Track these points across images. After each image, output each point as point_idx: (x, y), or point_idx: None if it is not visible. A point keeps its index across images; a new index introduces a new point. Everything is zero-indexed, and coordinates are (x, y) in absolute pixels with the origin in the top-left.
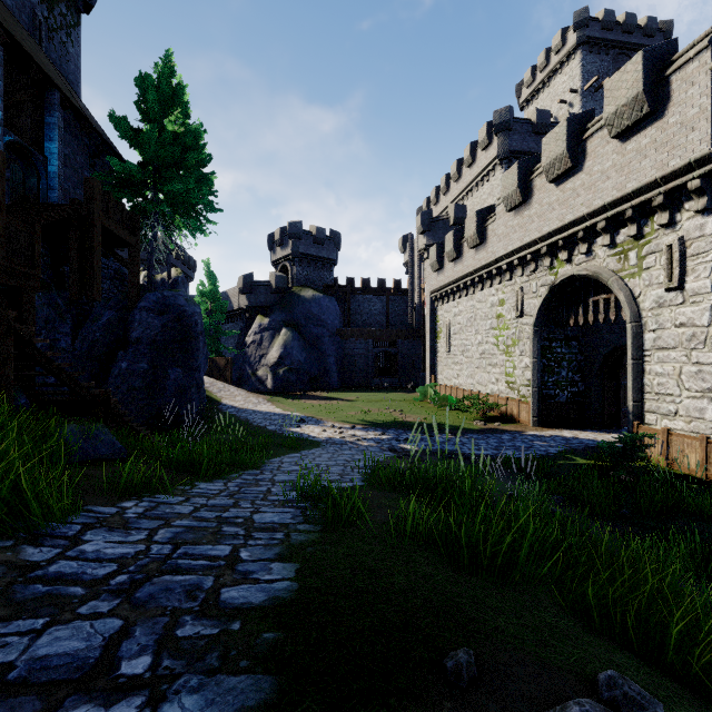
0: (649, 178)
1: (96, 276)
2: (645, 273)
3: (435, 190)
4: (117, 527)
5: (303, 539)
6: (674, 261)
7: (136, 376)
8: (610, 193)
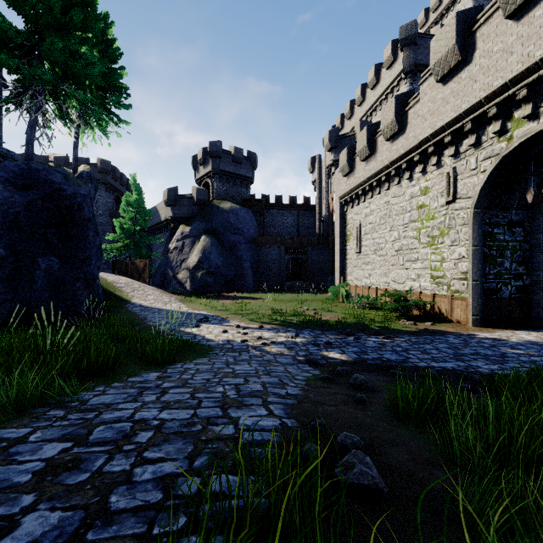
0: None
1: None
2: None
3: (340, 117)
4: None
5: None
6: None
7: None
8: None
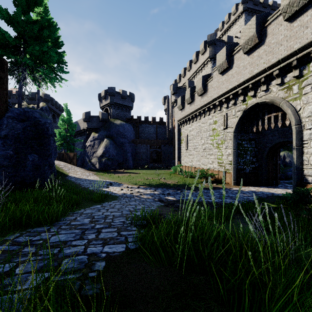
0: (309, 39)
1: None
2: (304, 96)
3: (179, 76)
4: None
5: None
6: None
7: (4, 158)
8: (282, 53)
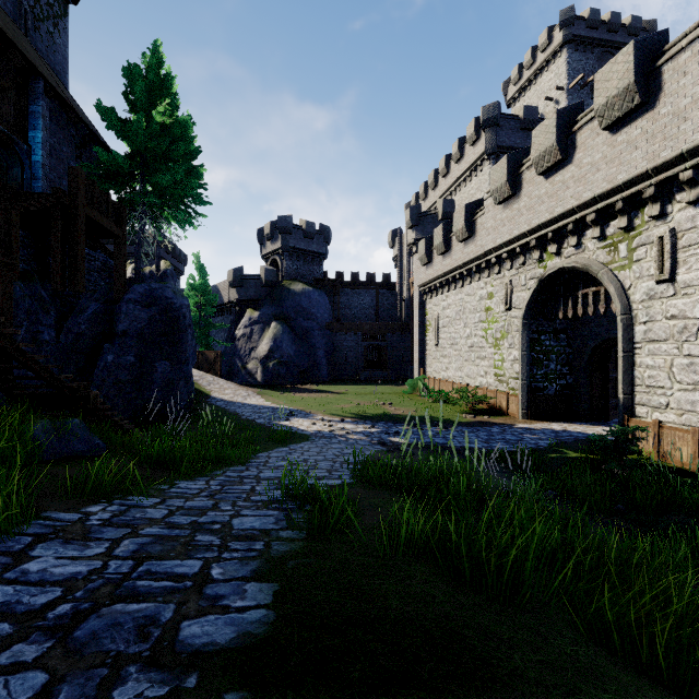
0: (640, 169)
1: (80, 267)
2: (636, 265)
3: (424, 186)
4: (74, 538)
5: (285, 549)
6: (665, 253)
7: (122, 369)
8: (600, 185)
